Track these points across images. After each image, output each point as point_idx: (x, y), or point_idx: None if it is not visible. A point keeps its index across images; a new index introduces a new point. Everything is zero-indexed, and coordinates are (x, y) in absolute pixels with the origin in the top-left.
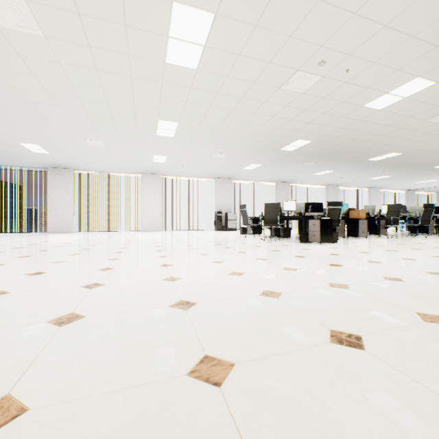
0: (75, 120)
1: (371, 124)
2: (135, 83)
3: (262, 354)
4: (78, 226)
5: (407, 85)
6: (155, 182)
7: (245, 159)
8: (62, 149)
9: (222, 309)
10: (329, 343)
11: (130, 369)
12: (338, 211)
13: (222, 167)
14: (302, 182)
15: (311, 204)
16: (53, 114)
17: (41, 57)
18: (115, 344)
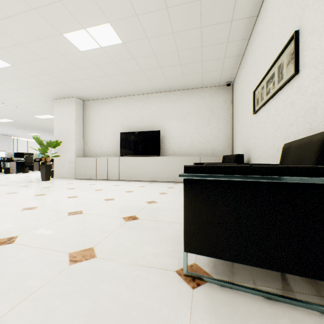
0: None
1: (44, 121)
2: None
3: None
4: None
5: (47, 115)
6: None
7: None
8: None
9: None
10: None
11: None
12: (32, 158)
13: None
14: (23, 137)
15: (19, 153)
16: None
17: None
18: None
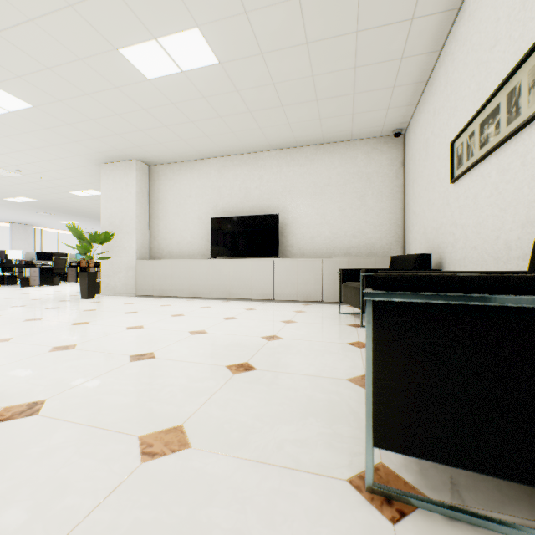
0: None
1: (84, 201)
2: None
3: None
4: None
5: (90, 191)
6: None
7: None
8: None
9: None
10: None
11: None
12: (65, 261)
13: None
14: (50, 227)
15: (45, 253)
16: None
17: None
18: None
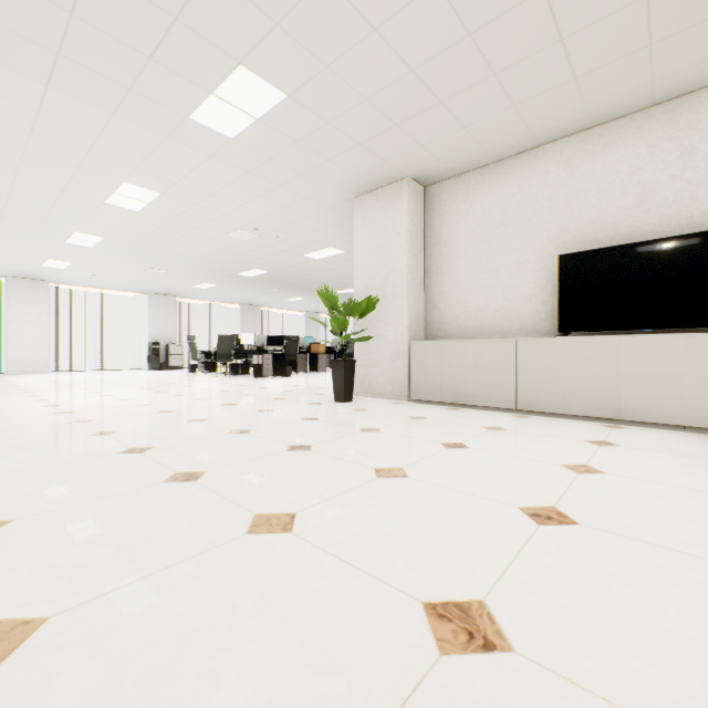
0: None
1: (318, 267)
2: (59, 205)
3: (190, 409)
4: None
5: (328, 250)
6: (37, 292)
7: (196, 278)
8: None
9: (170, 404)
10: (222, 405)
11: (130, 414)
12: (296, 345)
13: (162, 283)
14: (276, 307)
15: (274, 336)
16: None
17: None
18: (114, 413)
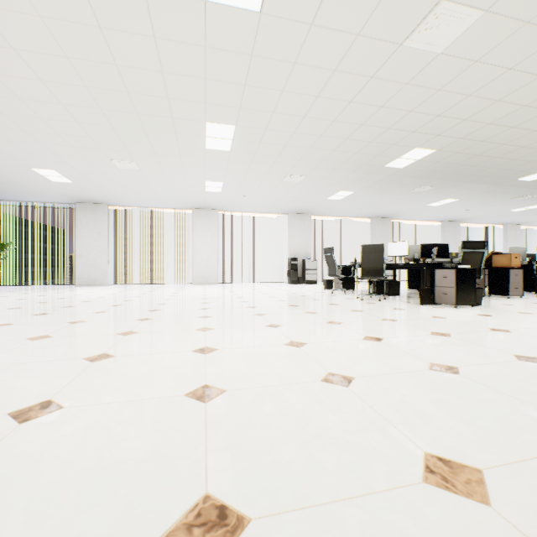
0: (91, 128)
1: None
2: (163, 51)
3: None
4: (114, 276)
5: None
6: (209, 219)
7: (332, 184)
8: (86, 176)
9: None
10: None
11: None
12: (479, 256)
13: (298, 197)
14: (407, 218)
15: (431, 245)
16: (59, 119)
17: (9, 6)
18: None
